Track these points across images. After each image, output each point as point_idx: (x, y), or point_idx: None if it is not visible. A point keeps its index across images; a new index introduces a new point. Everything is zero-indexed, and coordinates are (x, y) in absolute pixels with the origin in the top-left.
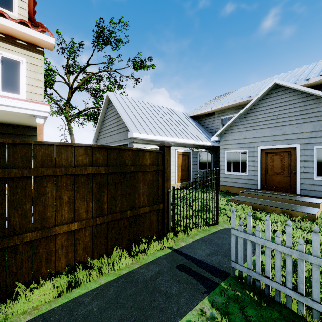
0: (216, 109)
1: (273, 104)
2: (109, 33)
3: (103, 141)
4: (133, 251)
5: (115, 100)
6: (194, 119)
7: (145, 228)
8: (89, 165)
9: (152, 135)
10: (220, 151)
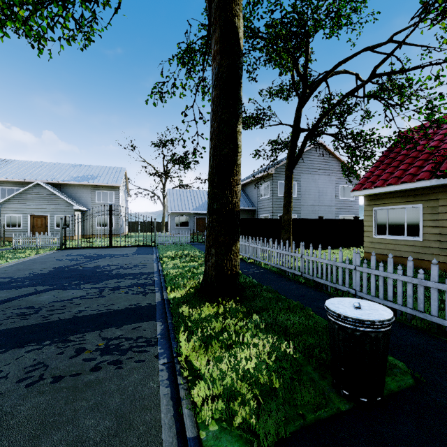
0: None
1: (37, 193)
2: None
3: None
4: None
5: None
6: None
7: None
8: None
9: None
10: (1, 215)
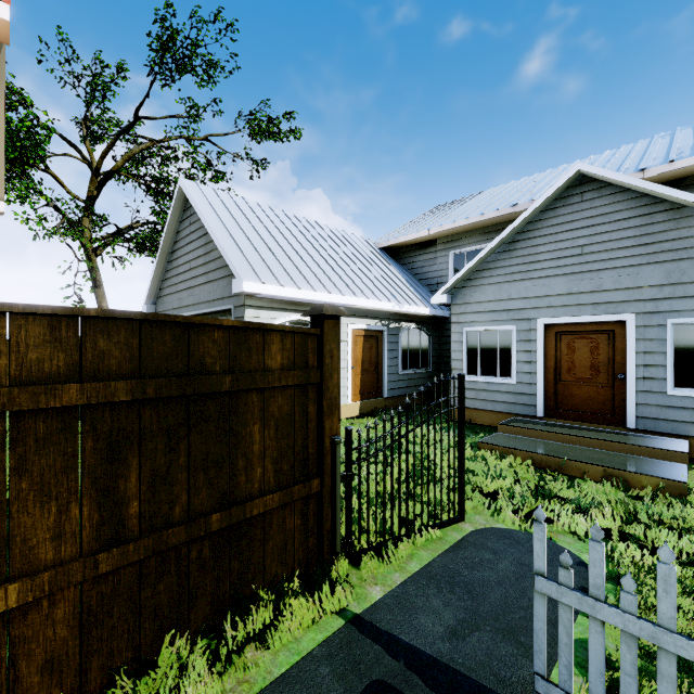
0: (439, 232)
1: (573, 222)
2: (191, 45)
3: (173, 301)
4: (228, 639)
5: (200, 200)
6: (390, 255)
7: (268, 555)
8: (69, 379)
9: (293, 288)
10: (452, 328)
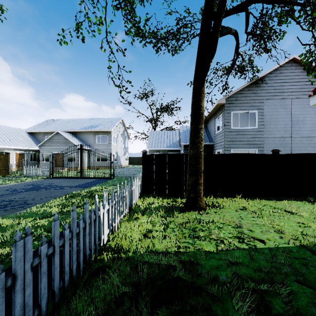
0: (42, 132)
1: (58, 138)
2: None
3: None
4: None
5: None
6: (30, 134)
7: (1, 173)
8: None
9: (0, 146)
10: (40, 153)
